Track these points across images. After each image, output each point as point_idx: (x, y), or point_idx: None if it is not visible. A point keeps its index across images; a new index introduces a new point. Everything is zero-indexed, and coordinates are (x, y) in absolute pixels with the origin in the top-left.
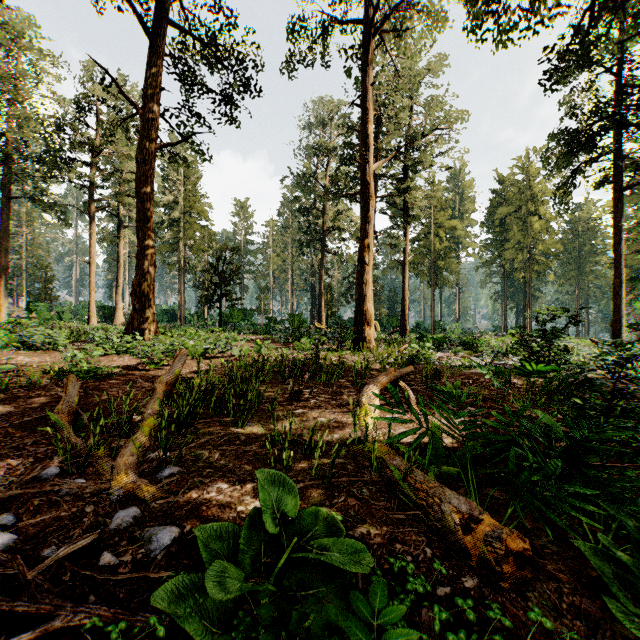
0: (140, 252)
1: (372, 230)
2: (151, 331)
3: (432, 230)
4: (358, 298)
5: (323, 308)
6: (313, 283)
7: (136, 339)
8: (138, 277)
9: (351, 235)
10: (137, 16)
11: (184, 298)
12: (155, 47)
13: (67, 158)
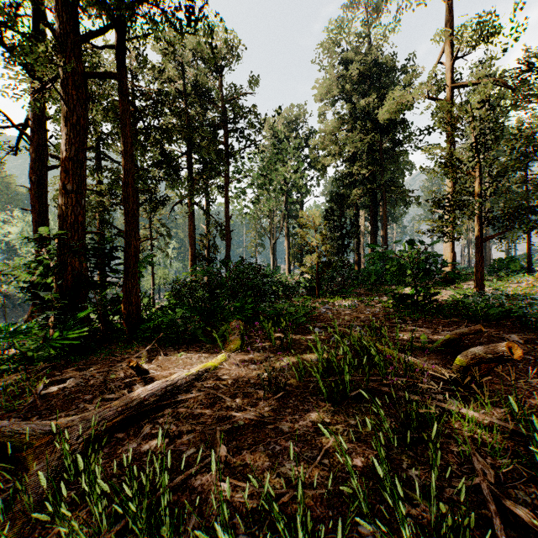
0: None
1: None
2: None
3: None
4: None
5: None
6: None
7: None
8: None
9: None
10: None
11: None
12: None
13: None
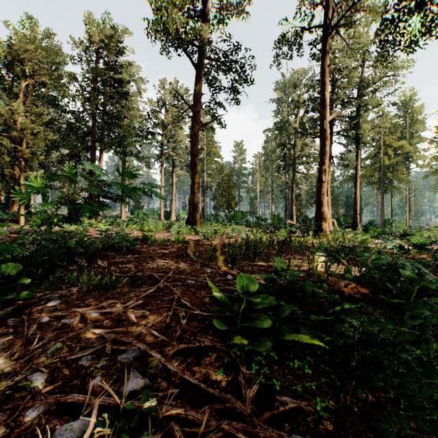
0: (192, 182)
1: (327, 160)
2: (198, 224)
3: (381, 150)
4: (317, 204)
5: (294, 210)
6: (287, 193)
7: (191, 228)
8: (191, 195)
9: (314, 160)
10: (192, 60)
11: (206, 205)
12: (199, 73)
13: (150, 132)
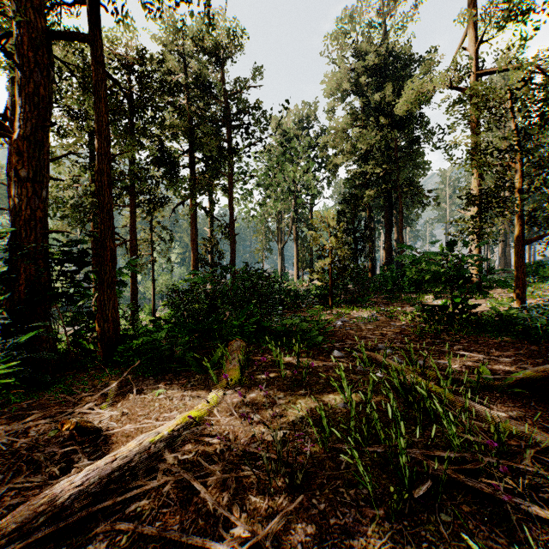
0: None
1: None
2: None
3: None
4: None
5: None
6: None
7: None
8: None
9: None
10: None
11: None
12: None
13: None
